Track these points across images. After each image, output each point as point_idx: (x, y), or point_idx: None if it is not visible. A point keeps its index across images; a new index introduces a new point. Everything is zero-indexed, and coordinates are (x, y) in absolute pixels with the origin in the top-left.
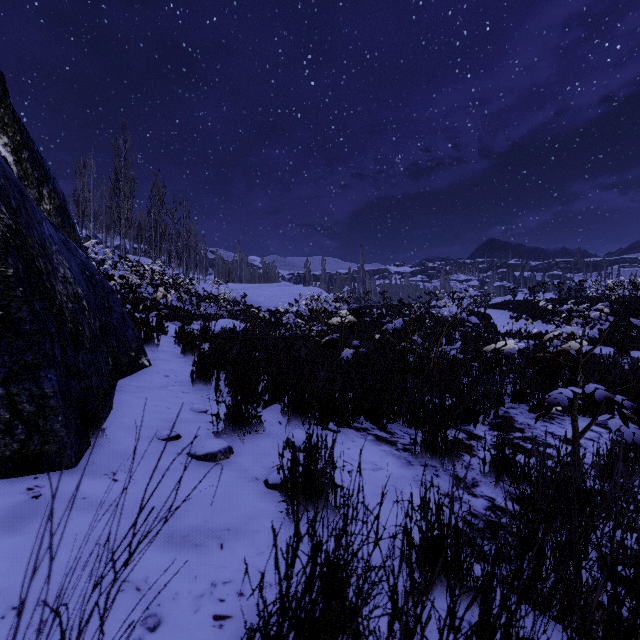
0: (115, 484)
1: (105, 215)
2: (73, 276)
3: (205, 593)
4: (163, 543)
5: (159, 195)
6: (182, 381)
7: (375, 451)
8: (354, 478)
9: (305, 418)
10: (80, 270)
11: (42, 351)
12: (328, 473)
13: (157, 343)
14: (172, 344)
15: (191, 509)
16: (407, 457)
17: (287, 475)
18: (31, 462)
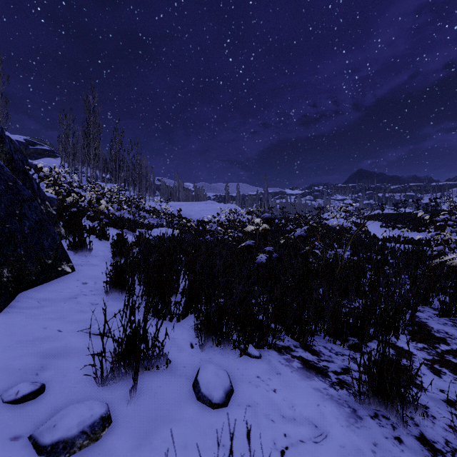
0: None
1: (81, 153)
2: None
3: None
4: None
5: (119, 137)
6: (98, 289)
7: (307, 392)
8: None
9: (220, 340)
10: None
11: None
12: None
13: (90, 249)
14: (108, 249)
15: None
16: (348, 400)
17: None
18: None
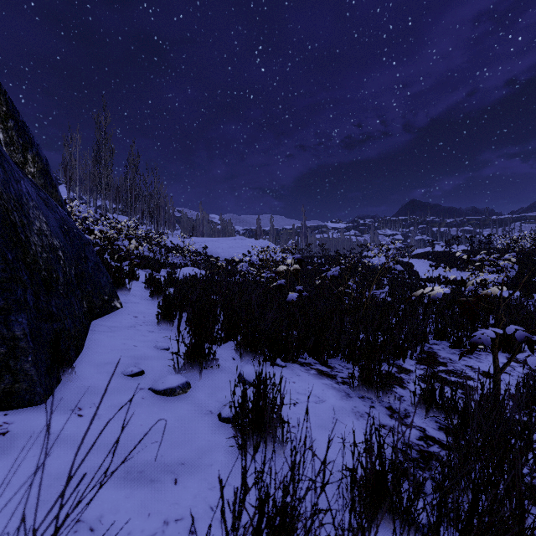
0: (80, 419)
1: (89, 180)
2: (50, 229)
3: (157, 532)
4: (120, 479)
5: (134, 163)
6: (149, 321)
7: (317, 384)
8: (299, 410)
9: (255, 354)
10: (59, 224)
11: (13, 297)
12: (276, 408)
13: (129, 288)
14: (142, 289)
15: (149, 443)
16: (346, 390)
17: (238, 411)
18: (2, 399)
